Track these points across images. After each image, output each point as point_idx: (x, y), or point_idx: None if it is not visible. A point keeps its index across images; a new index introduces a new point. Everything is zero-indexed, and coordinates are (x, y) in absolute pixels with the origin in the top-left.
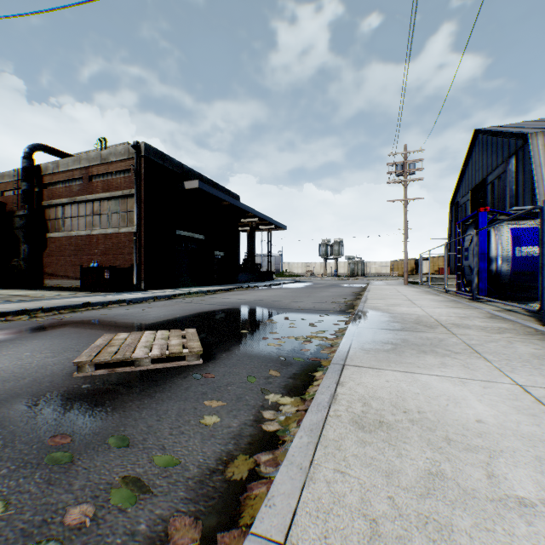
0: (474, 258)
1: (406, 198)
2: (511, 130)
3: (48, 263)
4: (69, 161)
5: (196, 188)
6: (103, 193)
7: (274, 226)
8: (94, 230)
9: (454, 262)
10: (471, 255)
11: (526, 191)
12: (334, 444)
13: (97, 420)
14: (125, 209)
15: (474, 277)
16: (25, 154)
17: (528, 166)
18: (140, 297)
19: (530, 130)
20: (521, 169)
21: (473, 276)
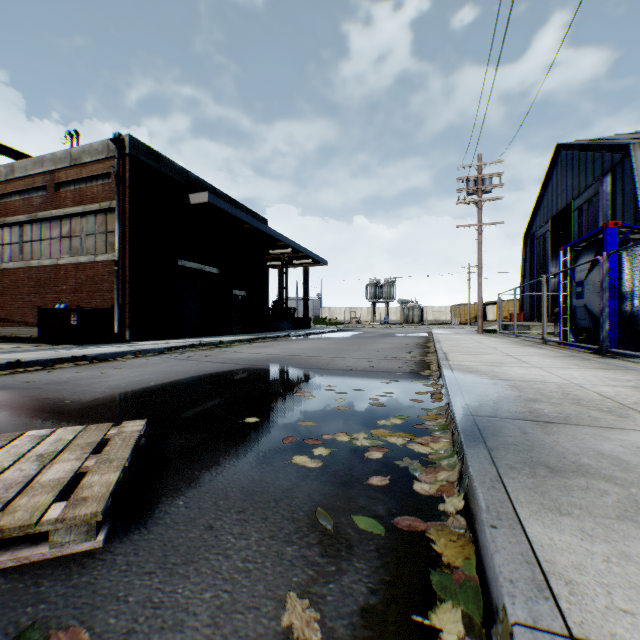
0: (605, 293)
1: (481, 223)
2: (606, 142)
3: None
4: (28, 163)
5: (205, 203)
6: (74, 207)
7: (312, 261)
8: (61, 258)
9: (529, 307)
10: (589, 290)
11: (627, 216)
12: None
13: None
14: (104, 229)
15: (605, 321)
16: None
17: (629, 185)
18: (113, 352)
19: (630, 141)
20: (619, 190)
21: (601, 320)
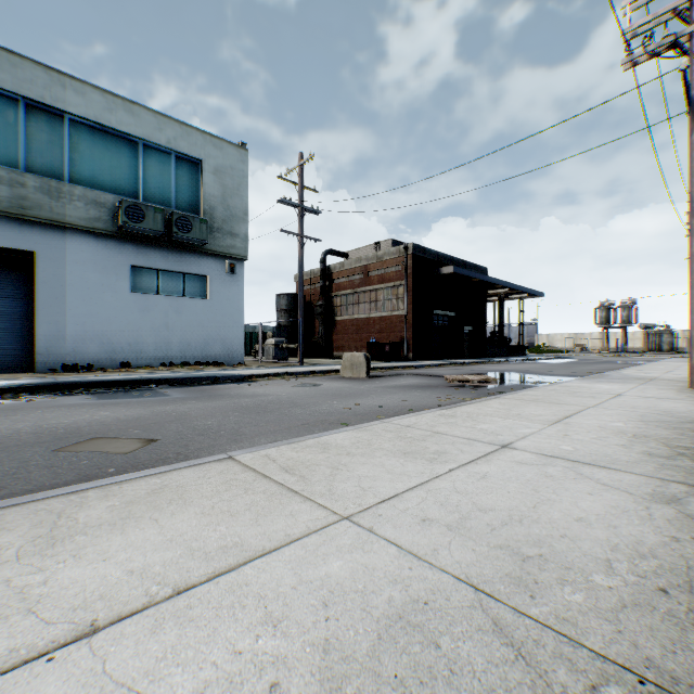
0: None
1: None
2: None
3: (334, 340)
4: (351, 261)
5: (450, 272)
6: (378, 285)
7: (527, 295)
8: (371, 314)
9: None
10: None
11: None
12: (551, 387)
13: (476, 389)
14: (396, 297)
15: None
16: (321, 259)
17: None
18: (421, 364)
19: None
20: None
21: None
